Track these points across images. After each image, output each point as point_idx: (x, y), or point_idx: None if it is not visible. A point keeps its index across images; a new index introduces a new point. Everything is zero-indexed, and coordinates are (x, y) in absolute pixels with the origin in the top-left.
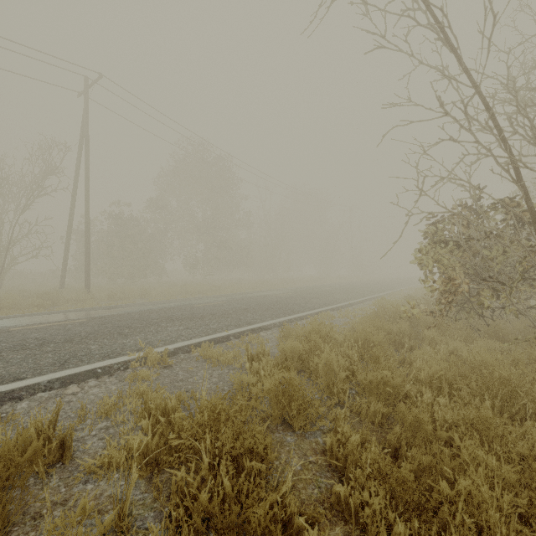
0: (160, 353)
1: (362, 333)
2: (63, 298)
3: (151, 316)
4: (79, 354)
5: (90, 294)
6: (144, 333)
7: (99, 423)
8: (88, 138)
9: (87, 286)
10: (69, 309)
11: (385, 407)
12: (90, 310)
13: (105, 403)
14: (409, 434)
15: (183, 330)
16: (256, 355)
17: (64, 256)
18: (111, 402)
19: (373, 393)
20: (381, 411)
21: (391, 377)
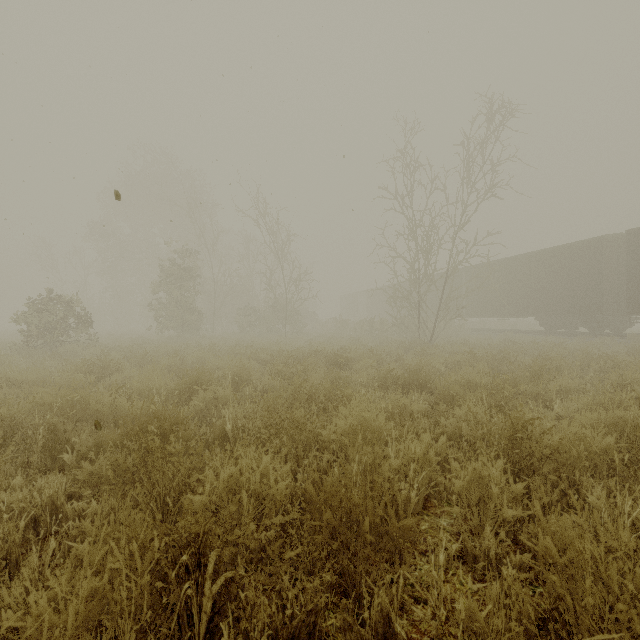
0: None
1: None
2: None
3: None
4: None
5: None
6: None
7: None
8: None
9: None
10: None
11: None
12: None
13: None
14: None
15: None
16: None
17: None
18: None
19: None
20: None
21: None
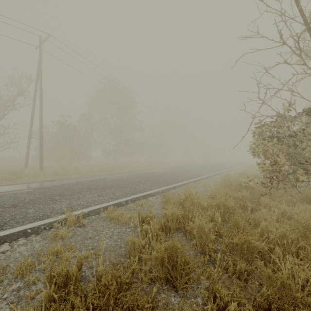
0: (77, 215)
1: (220, 201)
2: (24, 174)
3: (77, 186)
4: (18, 217)
5: (42, 171)
6: (69, 199)
7: (13, 284)
8: (41, 74)
9: (41, 167)
10: (26, 181)
11: (247, 263)
12: (39, 182)
13: (21, 265)
14: (276, 296)
15: (97, 197)
16: (146, 218)
17: (27, 148)
18: (31, 260)
19: (238, 253)
20: (245, 268)
21: (247, 236)
